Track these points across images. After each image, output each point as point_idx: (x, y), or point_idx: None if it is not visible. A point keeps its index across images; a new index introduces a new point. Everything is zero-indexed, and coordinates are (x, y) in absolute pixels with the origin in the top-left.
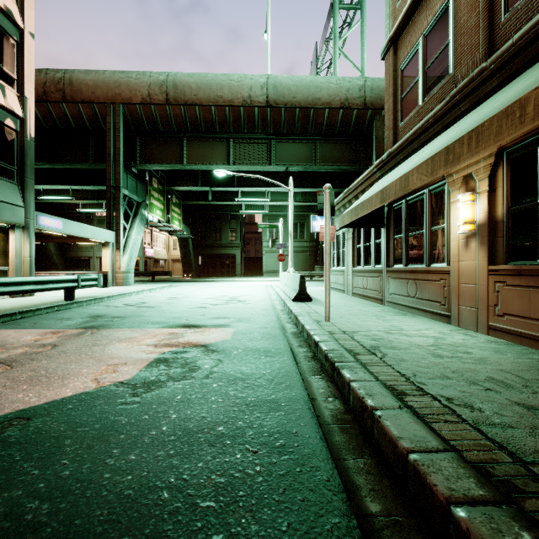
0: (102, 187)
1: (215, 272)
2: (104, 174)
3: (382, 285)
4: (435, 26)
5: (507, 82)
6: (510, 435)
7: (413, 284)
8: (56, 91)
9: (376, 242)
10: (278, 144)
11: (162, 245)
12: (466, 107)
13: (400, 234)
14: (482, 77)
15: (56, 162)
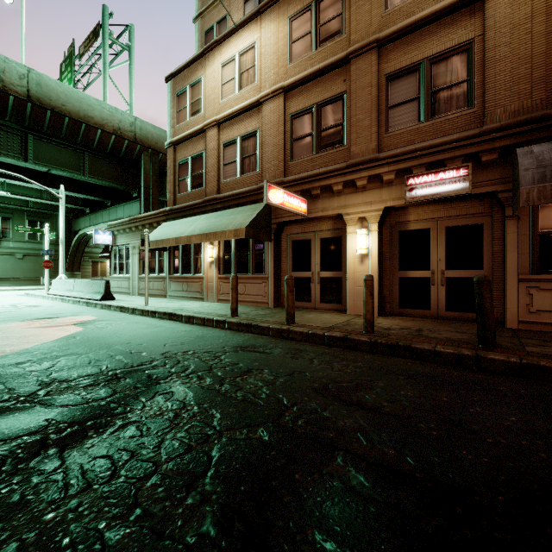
0: None
1: None
2: None
3: (166, 286)
4: (197, 158)
5: (223, 208)
6: (222, 313)
7: (186, 284)
8: None
9: (161, 259)
10: (37, 141)
11: None
12: (210, 209)
13: (178, 257)
14: (216, 201)
15: None
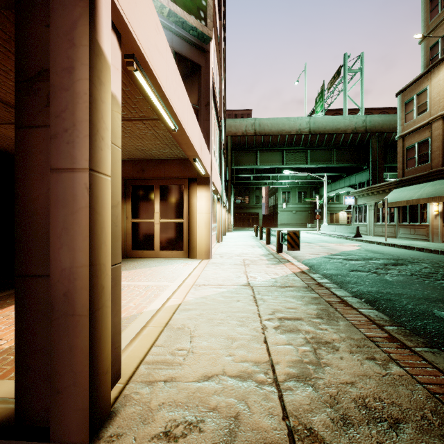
0: None
1: (244, 224)
2: None
3: (396, 230)
4: (423, 143)
5: None
6: None
7: (413, 230)
8: None
9: (391, 213)
10: (311, 152)
11: None
12: (435, 177)
13: (406, 211)
14: (441, 172)
15: None
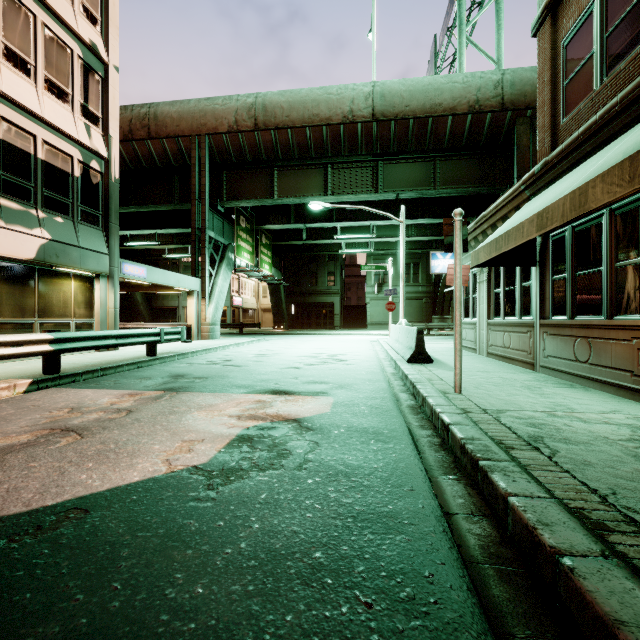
0: (187, 230)
1: (310, 323)
2: (189, 215)
3: (533, 343)
4: None
5: None
6: None
7: (585, 343)
8: (141, 128)
9: (524, 286)
10: (386, 166)
11: (251, 293)
12: None
13: (562, 274)
14: None
15: (141, 205)
